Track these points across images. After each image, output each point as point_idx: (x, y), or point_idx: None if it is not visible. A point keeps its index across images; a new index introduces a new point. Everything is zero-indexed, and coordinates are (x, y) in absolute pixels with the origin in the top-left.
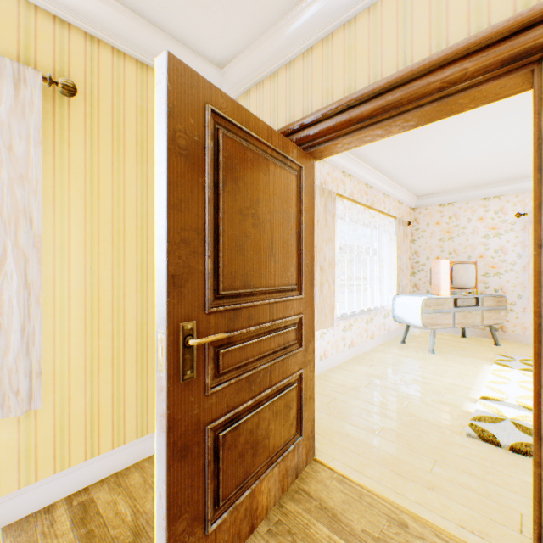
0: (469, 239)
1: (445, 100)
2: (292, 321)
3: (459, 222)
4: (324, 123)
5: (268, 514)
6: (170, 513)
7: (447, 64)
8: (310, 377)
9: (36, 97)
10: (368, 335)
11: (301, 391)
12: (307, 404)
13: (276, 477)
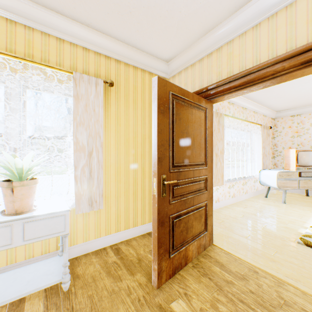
0: (311, 136)
1: (275, 78)
2: (202, 178)
3: (304, 126)
4: (217, 88)
5: (192, 260)
6: (158, 244)
7: (275, 64)
8: (210, 205)
9: (101, 90)
10: (244, 191)
11: (206, 211)
12: (209, 217)
13: (195, 246)
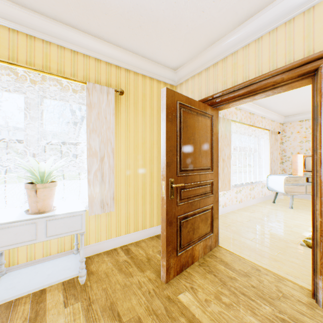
0: None
1: (276, 89)
2: (208, 182)
3: None
4: (223, 97)
5: (198, 260)
6: (166, 242)
7: (275, 75)
8: (216, 209)
9: (112, 98)
10: (251, 197)
11: (212, 213)
12: (215, 220)
13: (201, 246)
